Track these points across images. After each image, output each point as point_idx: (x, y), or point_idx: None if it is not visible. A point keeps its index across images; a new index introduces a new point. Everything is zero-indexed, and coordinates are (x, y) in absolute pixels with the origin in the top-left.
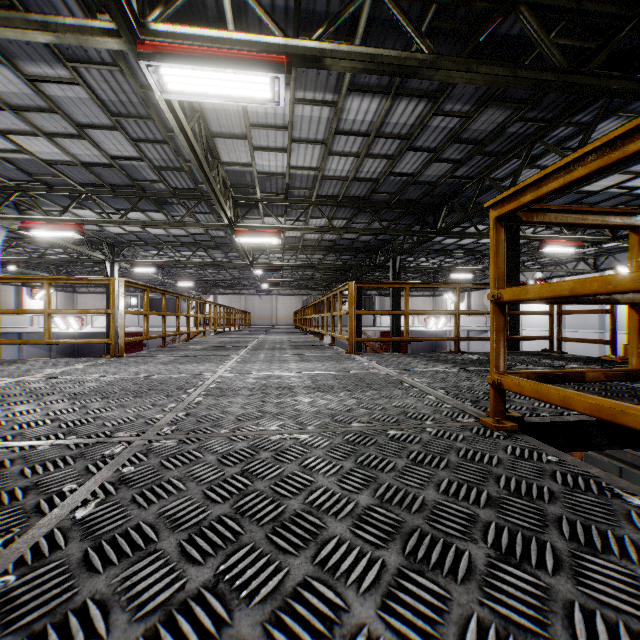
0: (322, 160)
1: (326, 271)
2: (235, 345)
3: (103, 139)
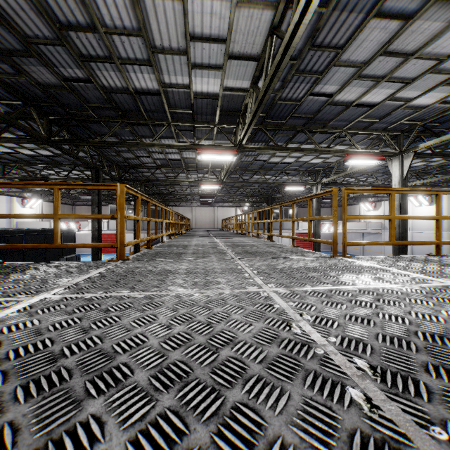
0: None
1: None
2: None
3: None
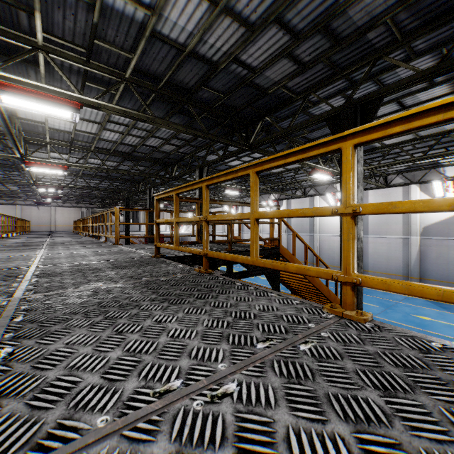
0: (99, 131)
1: (102, 191)
2: (33, 244)
3: None
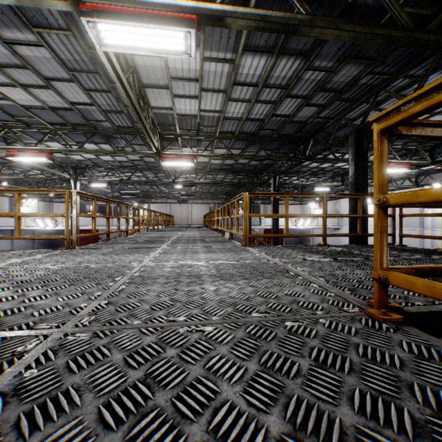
0: (223, 105)
1: (226, 187)
2: (160, 239)
3: (64, 89)
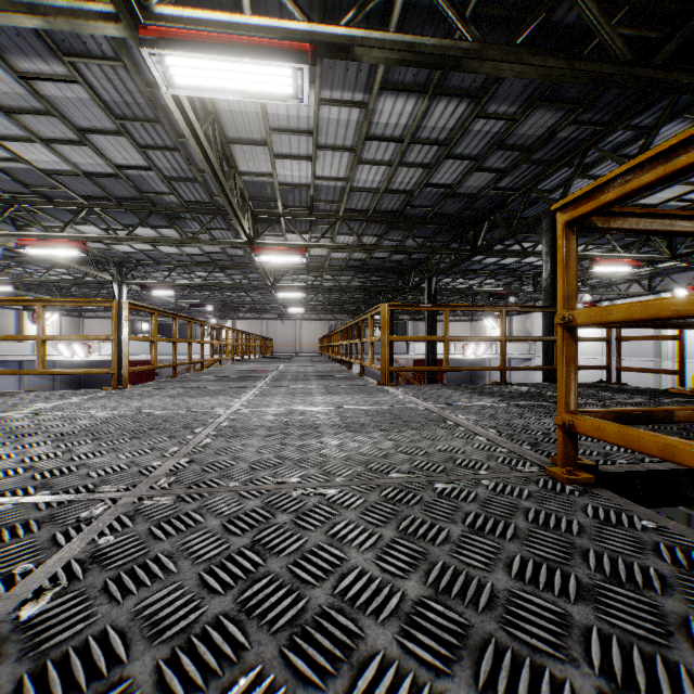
0: (351, 169)
1: (354, 294)
2: (254, 375)
3: (107, 146)
